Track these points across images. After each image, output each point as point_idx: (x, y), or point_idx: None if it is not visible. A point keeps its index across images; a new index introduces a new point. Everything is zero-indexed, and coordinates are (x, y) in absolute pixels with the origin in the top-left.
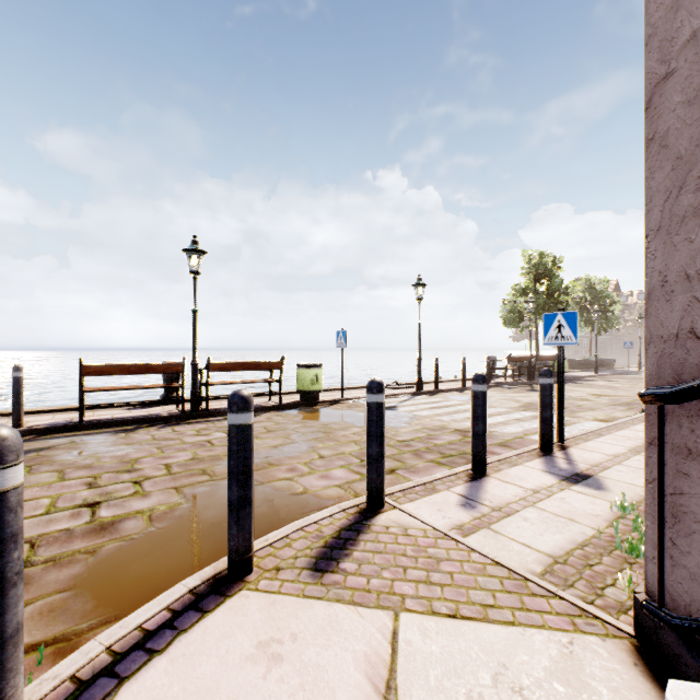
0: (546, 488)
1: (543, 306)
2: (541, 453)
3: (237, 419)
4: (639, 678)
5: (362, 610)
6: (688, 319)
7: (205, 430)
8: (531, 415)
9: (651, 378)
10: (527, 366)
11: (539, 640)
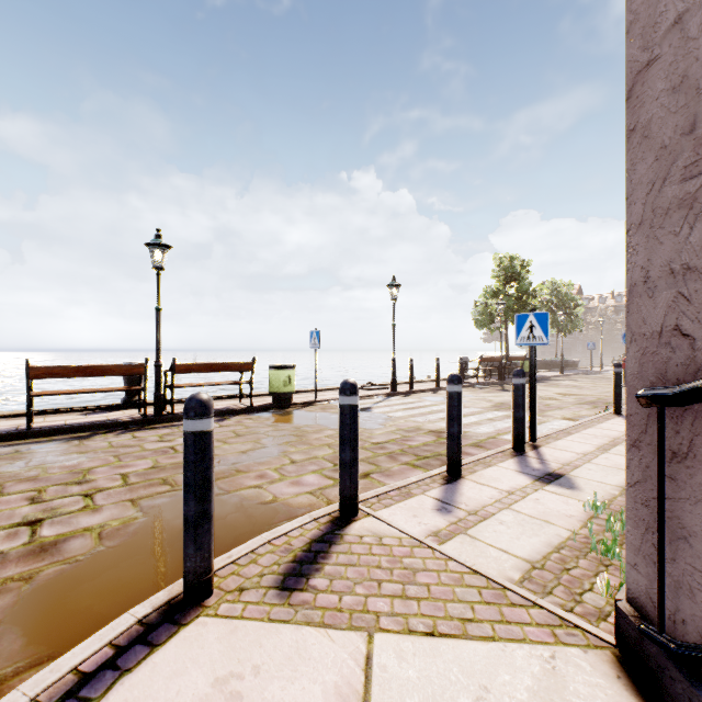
0: (520, 489)
1: (512, 308)
2: (515, 453)
3: (195, 426)
4: (623, 693)
5: (333, 633)
6: (673, 316)
7: (168, 435)
8: (502, 414)
9: (632, 378)
10: (498, 367)
11: (521, 656)
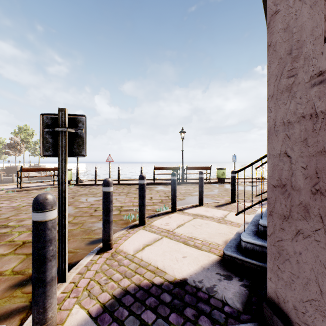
0: None
1: None
2: None
3: (200, 176)
4: None
5: (223, 211)
6: None
7: (186, 187)
8: None
9: None
10: None
11: None
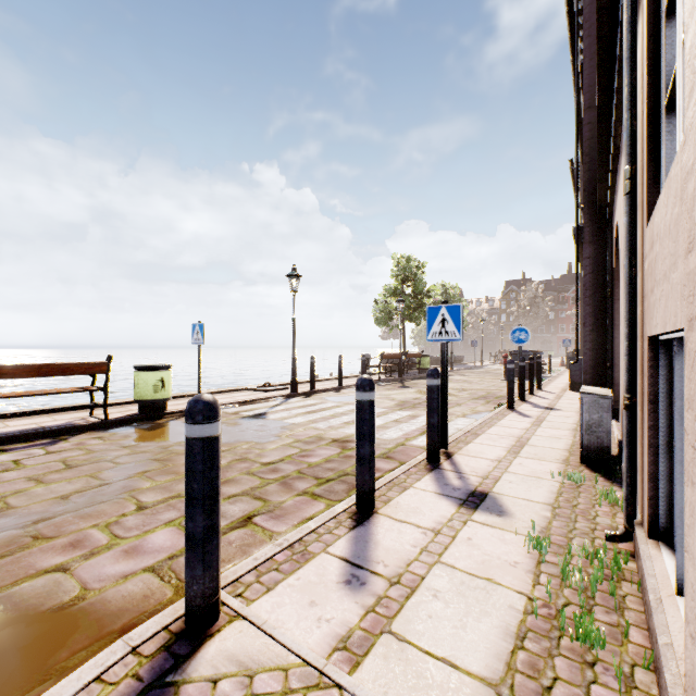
0: (447, 523)
1: (409, 307)
2: (429, 466)
3: None
4: None
5: None
6: None
7: None
8: (407, 414)
9: None
10: (398, 364)
11: None
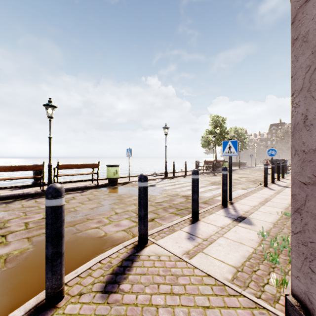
0: (227, 225)
1: (218, 139)
2: (222, 206)
3: (51, 203)
4: None
5: None
6: None
7: None
8: (215, 187)
9: (296, 174)
10: (212, 165)
11: None
